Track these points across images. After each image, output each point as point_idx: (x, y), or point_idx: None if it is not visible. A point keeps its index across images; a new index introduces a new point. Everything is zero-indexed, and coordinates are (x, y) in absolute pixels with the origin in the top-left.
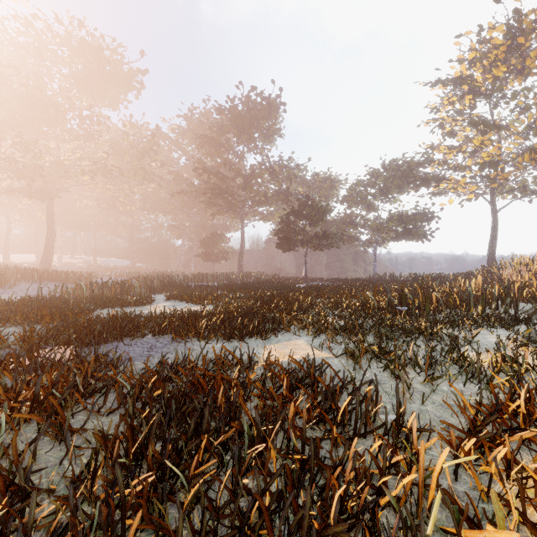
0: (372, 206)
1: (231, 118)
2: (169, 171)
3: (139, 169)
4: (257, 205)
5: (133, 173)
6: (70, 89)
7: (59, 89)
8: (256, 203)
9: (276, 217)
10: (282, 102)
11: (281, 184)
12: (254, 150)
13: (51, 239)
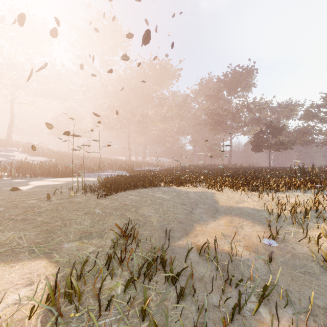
0: (324, 120)
1: (224, 84)
2: (191, 114)
3: (179, 116)
4: (239, 127)
5: (176, 118)
6: (153, 86)
7: (151, 89)
8: (239, 126)
9: (251, 132)
10: (255, 69)
11: (254, 114)
12: (238, 97)
13: (145, 150)
